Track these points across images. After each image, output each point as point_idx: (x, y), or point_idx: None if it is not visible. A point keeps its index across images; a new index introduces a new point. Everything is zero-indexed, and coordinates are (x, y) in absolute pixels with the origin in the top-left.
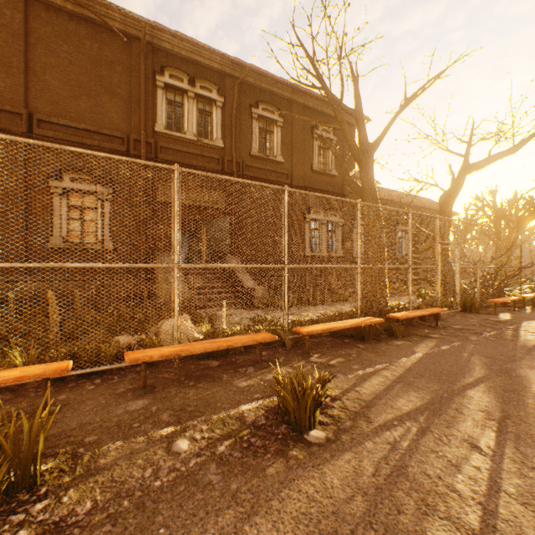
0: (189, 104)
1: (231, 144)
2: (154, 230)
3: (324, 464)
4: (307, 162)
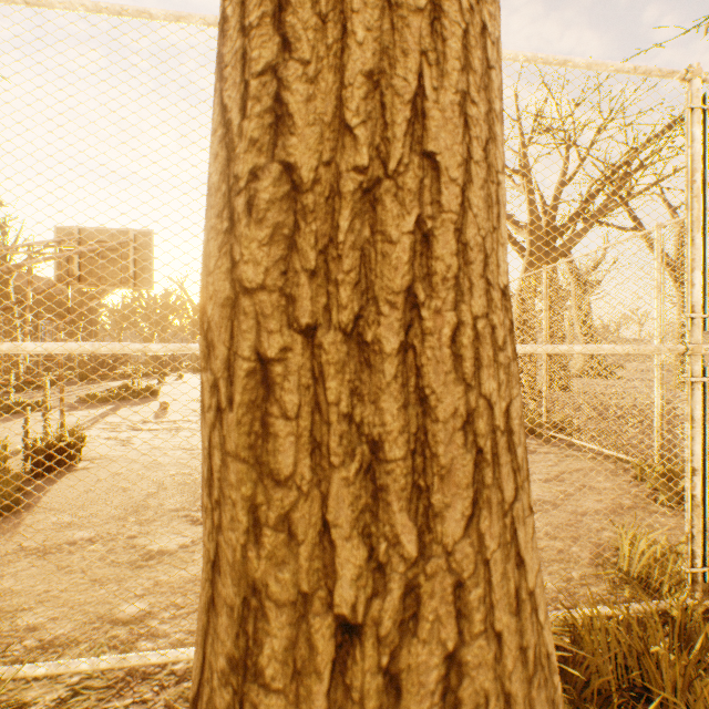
0: None
1: None
2: None
3: None
4: None
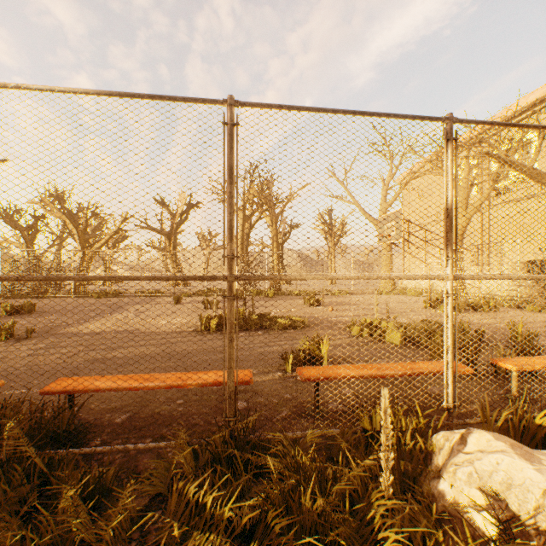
0: None
1: None
2: None
3: None
4: None
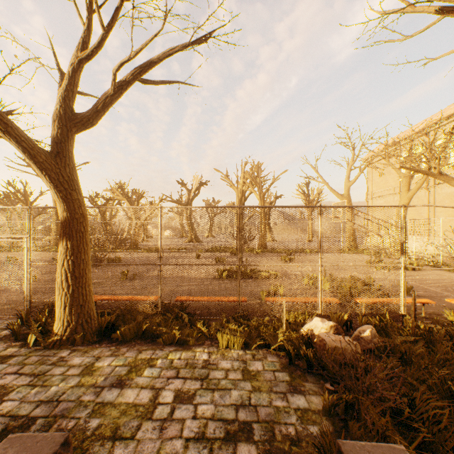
0: None
1: None
2: None
3: None
4: None
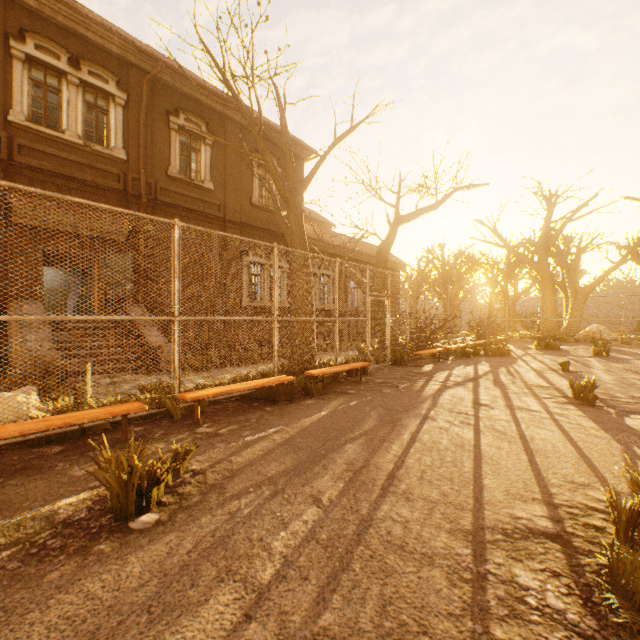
0: (70, 93)
1: (139, 157)
2: (7, 265)
3: (135, 552)
4: (245, 193)
